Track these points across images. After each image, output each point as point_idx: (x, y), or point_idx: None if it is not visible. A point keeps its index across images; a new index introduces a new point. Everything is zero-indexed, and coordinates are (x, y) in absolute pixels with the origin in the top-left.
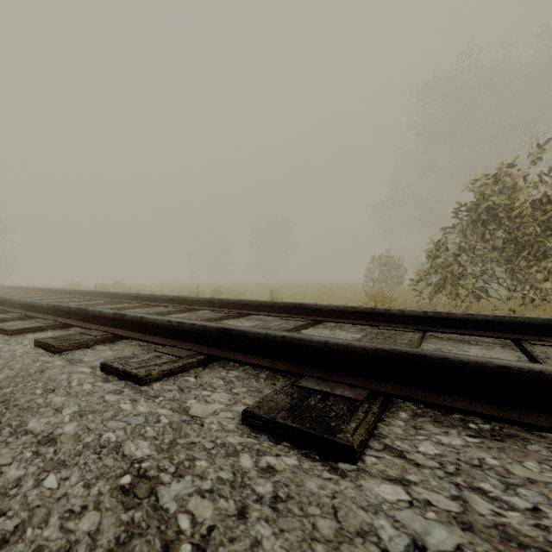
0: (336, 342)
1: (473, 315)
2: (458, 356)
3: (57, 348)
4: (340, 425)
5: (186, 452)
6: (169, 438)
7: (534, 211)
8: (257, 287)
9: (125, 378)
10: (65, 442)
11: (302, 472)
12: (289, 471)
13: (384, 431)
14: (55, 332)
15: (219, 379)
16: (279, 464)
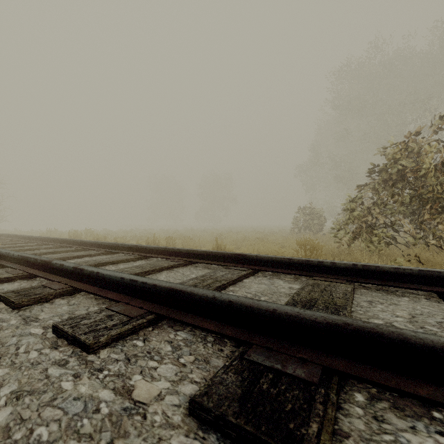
0: (285, 312)
1: (400, 269)
2: (419, 337)
3: (16, 304)
4: (300, 428)
5: None
6: (107, 438)
7: (436, 172)
8: (204, 232)
9: (74, 343)
10: None
11: None
12: None
13: (345, 426)
14: (22, 282)
15: (167, 343)
16: None
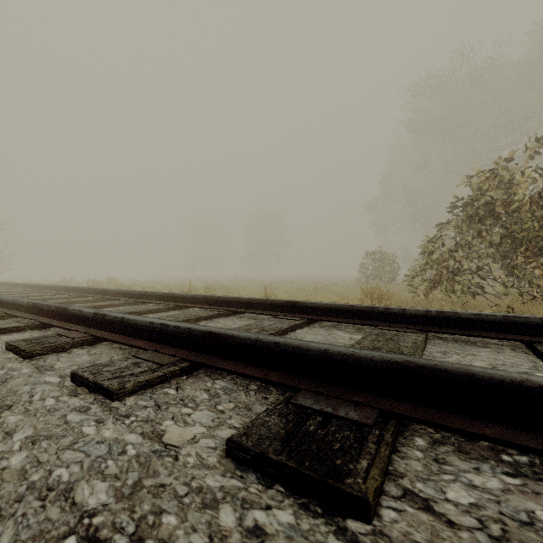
0: (338, 351)
1: (481, 315)
2: (487, 372)
3: (28, 353)
4: (347, 464)
5: (152, 500)
6: (134, 478)
7: (532, 206)
8: (251, 283)
9: (96, 390)
10: (9, 479)
11: (301, 536)
12: (283, 535)
13: (400, 467)
14: (33, 333)
15: (203, 391)
16: (271, 523)
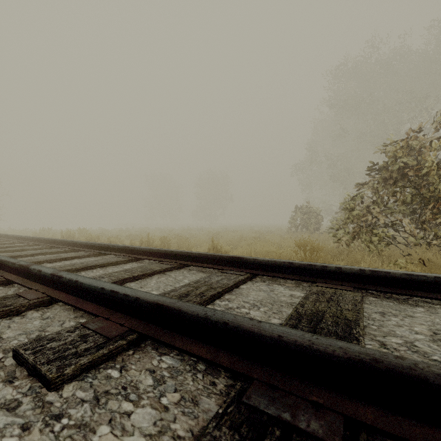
0: (294, 340)
1: (413, 275)
2: None
3: None
4: None
5: None
6: None
7: (439, 171)
8: (200, 231)
9: (34, 374)
10: None
11: None
12: None
13: None
14: None
15: (149, 373)
16: None
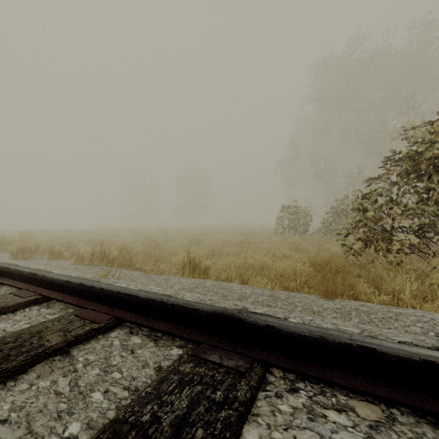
0: None
1: None
2: None
3: None
4: None
5: None
6: None
7: None
8: (179, 233)
9: None
10: None
11: None
12: None
13: None
14: None
15: None
16: None
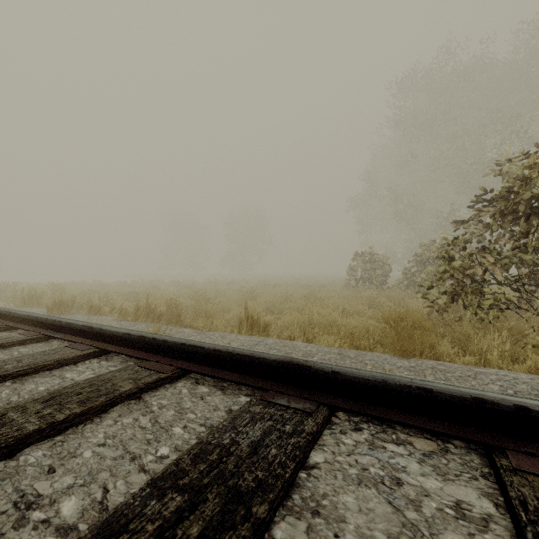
0: None
1: None
2: None
3: None
4: None
5: None
6: None
7: None
8: (231, 286)
9: None
10: None
11: None
12: None
13: None
14: None
15: None
16: None
